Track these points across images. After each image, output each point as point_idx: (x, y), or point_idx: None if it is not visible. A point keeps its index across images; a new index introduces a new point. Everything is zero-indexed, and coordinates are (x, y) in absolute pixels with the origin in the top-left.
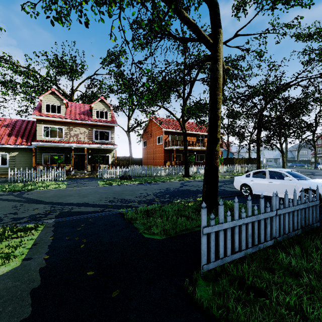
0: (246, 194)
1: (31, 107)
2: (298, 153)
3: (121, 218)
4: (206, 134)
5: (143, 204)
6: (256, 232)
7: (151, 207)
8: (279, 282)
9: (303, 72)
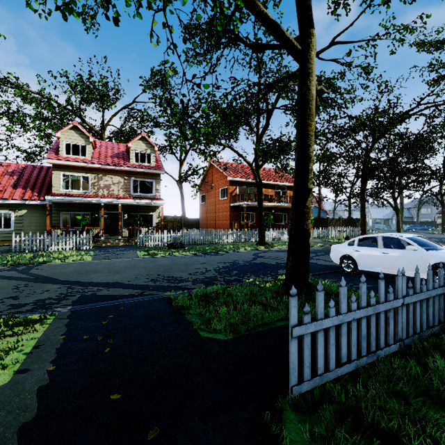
0: (349, 270)
1: (47, 149)
2: (418, 211)
3: (167, 306)
4: (288, 185)
5: (199, 284)
6: (373, 332)
7: (211, 288)
8: (418, 417)
9: (427, 95)
